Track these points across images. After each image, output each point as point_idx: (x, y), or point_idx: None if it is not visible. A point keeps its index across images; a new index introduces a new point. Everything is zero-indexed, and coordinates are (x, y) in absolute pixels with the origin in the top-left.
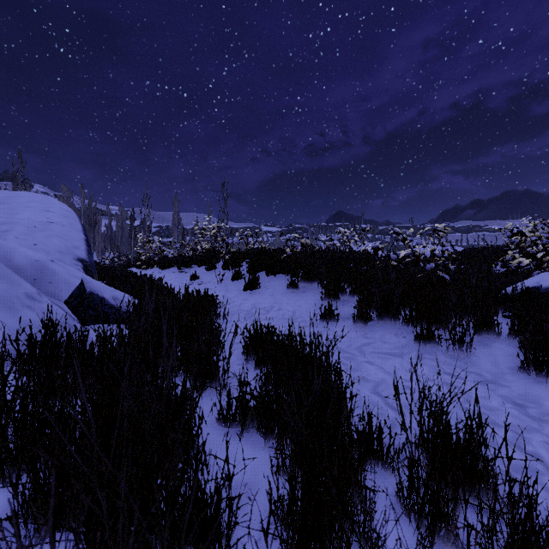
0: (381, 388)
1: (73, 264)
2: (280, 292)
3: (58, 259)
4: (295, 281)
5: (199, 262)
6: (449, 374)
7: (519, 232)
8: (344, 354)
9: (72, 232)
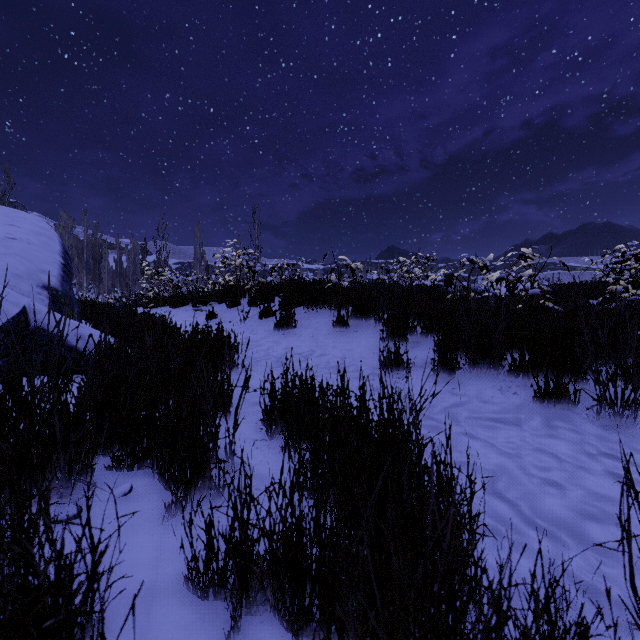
0: (502, 483)
1: (34, 292)
2: (324, 333)
3: (11, 284)
4: (344, 317)
5: (219, 298)
6: (611, 456)
7: (634, 255)
8: (425, 421)
9: (43, 252)
